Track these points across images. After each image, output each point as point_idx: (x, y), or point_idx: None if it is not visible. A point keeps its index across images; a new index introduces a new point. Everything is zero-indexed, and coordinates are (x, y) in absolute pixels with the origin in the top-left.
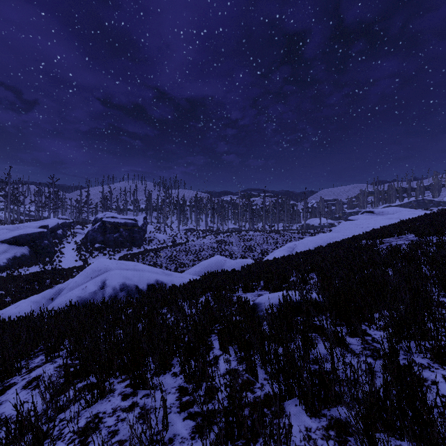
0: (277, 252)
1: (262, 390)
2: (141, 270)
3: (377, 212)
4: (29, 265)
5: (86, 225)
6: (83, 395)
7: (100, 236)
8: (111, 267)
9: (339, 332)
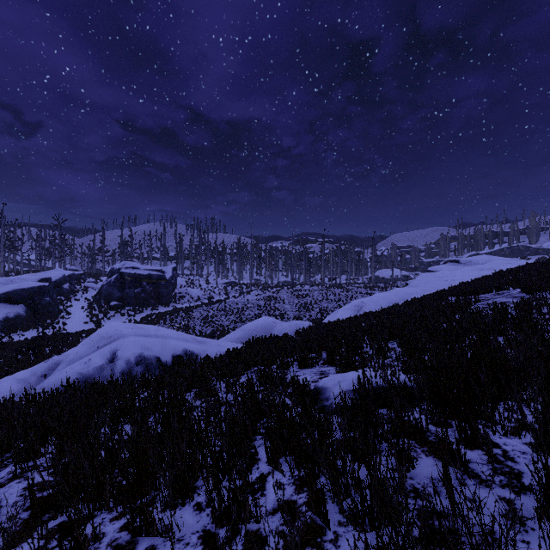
0: (340, 312)
1: (337, 547)
2: (164, 337)
3: (463, 262)
4: (25, 328)
5: (100, 278)
6: (52, 546)
7: (117, 292)
8: (124, 333)
9: (453, 443)
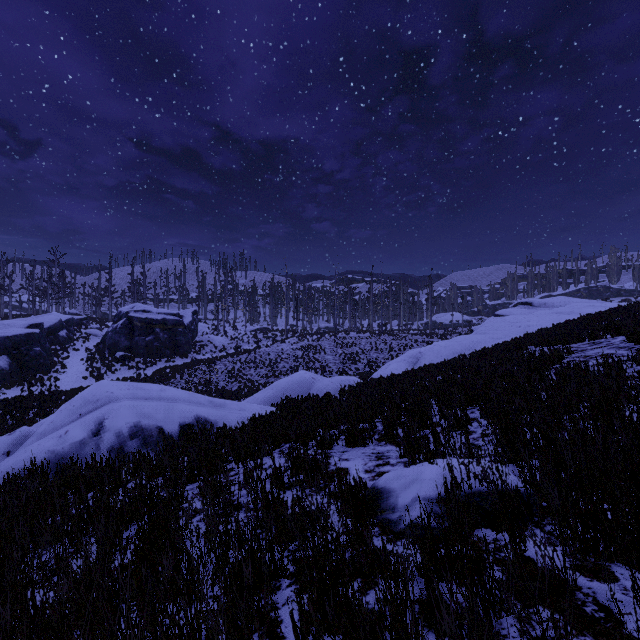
0: (394, 364)
1: None
2: (171, 400)
3: (537, 304)
4: (8, 385)
5: (106, 323)
6: None
7: (125, 340)
8: (117, 396)
9: None
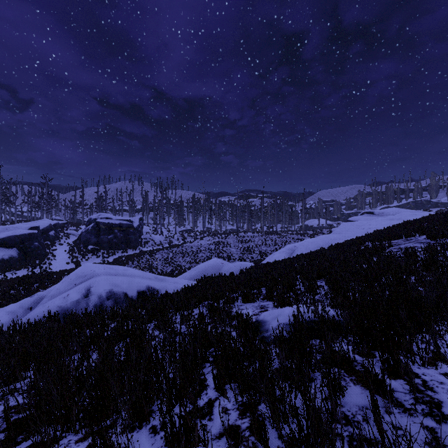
0: (277, 254)
1: None
2: (131, 276)
3: (377, 213)
4: (18, 268)
5: (80, 226)
6: None
7: (94, 238)
8: (97, 273)
9: (378, 374)
